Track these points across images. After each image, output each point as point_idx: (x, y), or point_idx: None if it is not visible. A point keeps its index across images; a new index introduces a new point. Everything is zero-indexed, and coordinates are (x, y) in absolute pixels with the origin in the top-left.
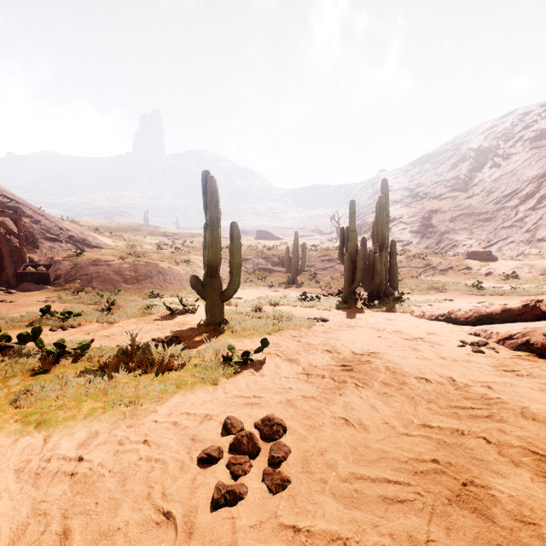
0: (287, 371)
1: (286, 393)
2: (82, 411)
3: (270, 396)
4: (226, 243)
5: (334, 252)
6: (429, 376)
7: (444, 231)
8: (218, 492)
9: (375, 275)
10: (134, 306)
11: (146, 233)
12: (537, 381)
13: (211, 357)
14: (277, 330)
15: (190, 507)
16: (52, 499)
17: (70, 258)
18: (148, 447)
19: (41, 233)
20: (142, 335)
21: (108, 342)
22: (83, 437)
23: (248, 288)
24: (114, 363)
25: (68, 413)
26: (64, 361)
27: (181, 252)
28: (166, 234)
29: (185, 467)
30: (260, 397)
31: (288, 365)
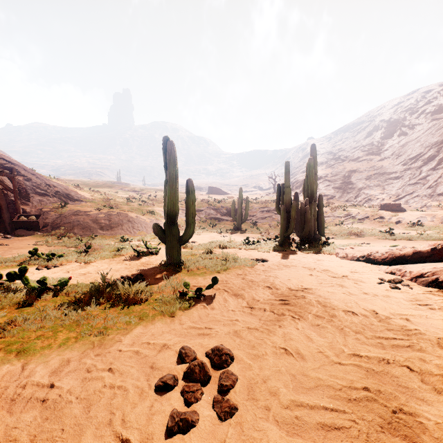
0: (233, 305)
1: (233, 325)
2: (57, 341)
3: (219, 327)
4: (183, 197)
5: (272, 205)
6: (355, 309)
7: (361, 187)
8: (172, 420)
9: (306, 223)
10: (107, 249)
11: (118, 189)
12: None
13: (169, 292)
14: (225, 269)
15: (147, 434)
16: (23, 425)
17: (56, 209)
18: (112, 374)
19: (32, 189)
20: (112, 273)
21: (84, 279)
22: (56, 364)
23: (201, 234)
24: (87, 297)
25: (45, 342)
26: (45, 296)
27: (146, 204)
28: (135, 189)
29: (144, 393)
30: (211, 329)
31: (235, 299)
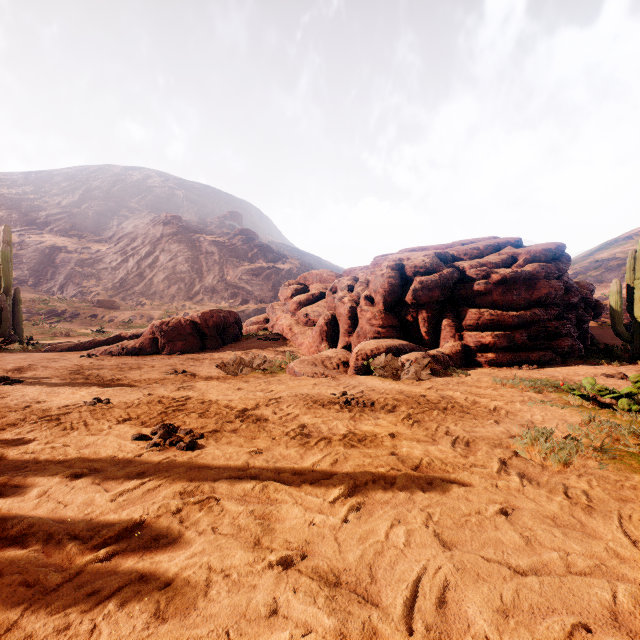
0: None
1: None
2: None
3: None
4: None
5: None
6: (66, 365)
7: (71, 274)
8: (5, 383)
9: (5, 322)
10: None
11: None
12: (110, 360)
13: None
14: None
15: None
16: None
17: None
18: None
19: None
20: None
21: None
22: None
23: None
24: None
25: None
26: None
27: None
28: None
29: None
30: None
31: None
